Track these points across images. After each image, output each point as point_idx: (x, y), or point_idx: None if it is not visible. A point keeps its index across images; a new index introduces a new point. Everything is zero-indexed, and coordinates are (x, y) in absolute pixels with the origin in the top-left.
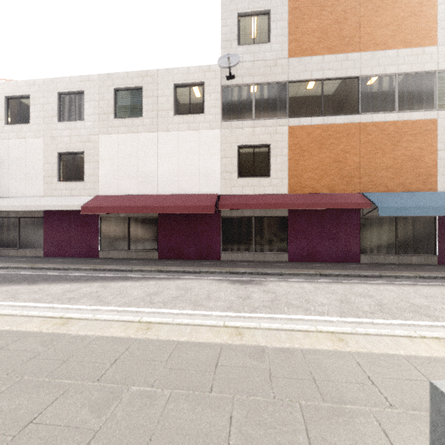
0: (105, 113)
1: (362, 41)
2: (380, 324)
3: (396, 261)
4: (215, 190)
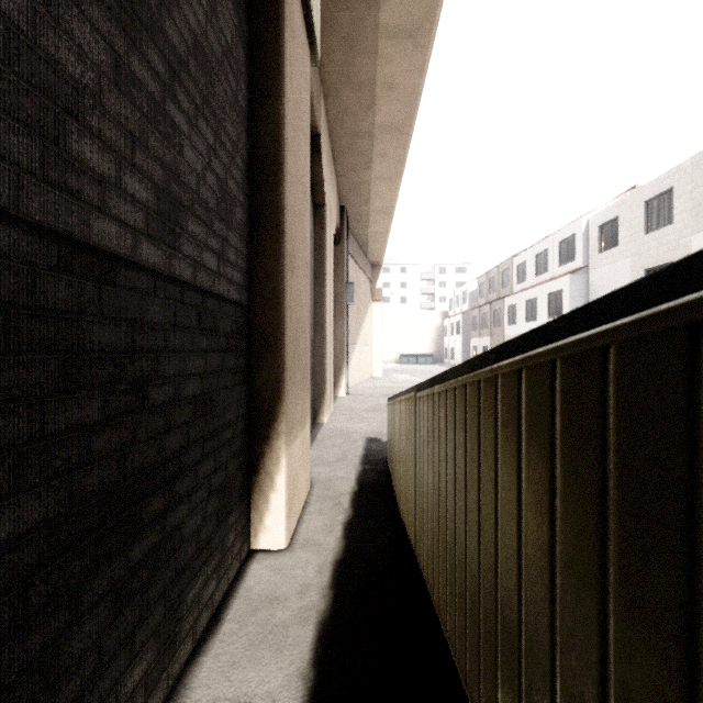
0: (699, 205)
1: None
2: None
3: None
4: None
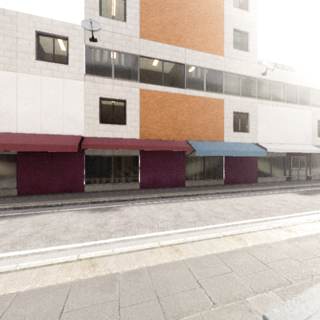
0: None
1: (186, 41)
2: (200, 230)
3: (204, 184)
4: (79, 132)
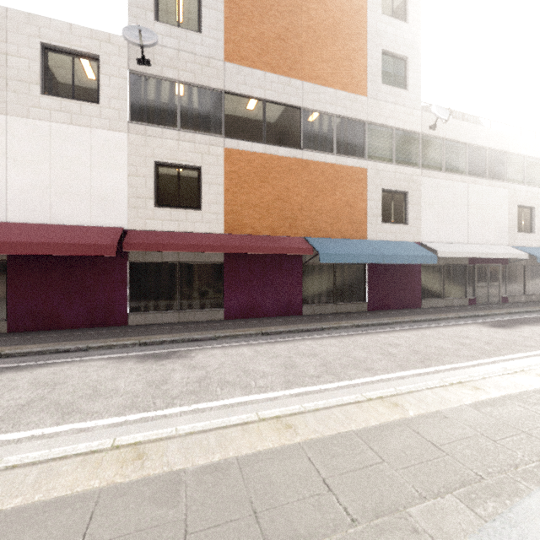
0: None
1: (304, 69)
2: (328, 390)
3: (335, 310)
4: (118, 221)
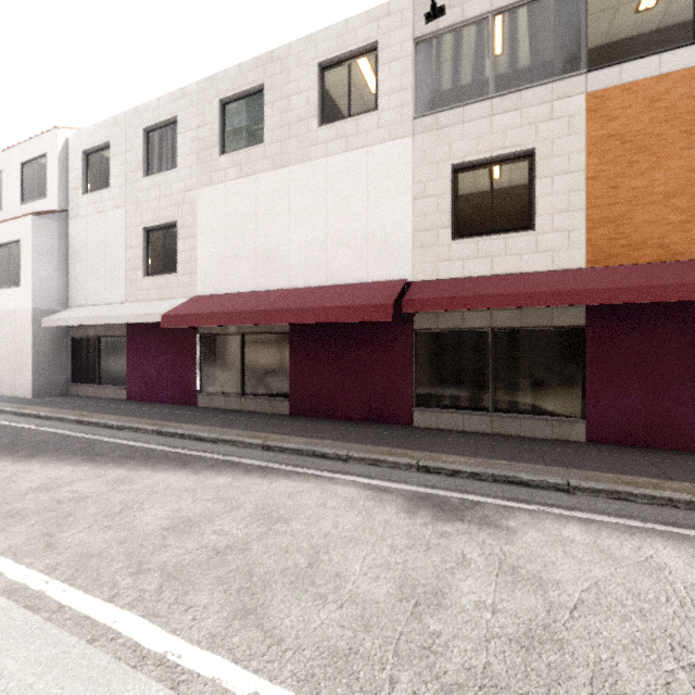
0: (206, 148)
1: None
2: None
3: None
4: (400, 271)
